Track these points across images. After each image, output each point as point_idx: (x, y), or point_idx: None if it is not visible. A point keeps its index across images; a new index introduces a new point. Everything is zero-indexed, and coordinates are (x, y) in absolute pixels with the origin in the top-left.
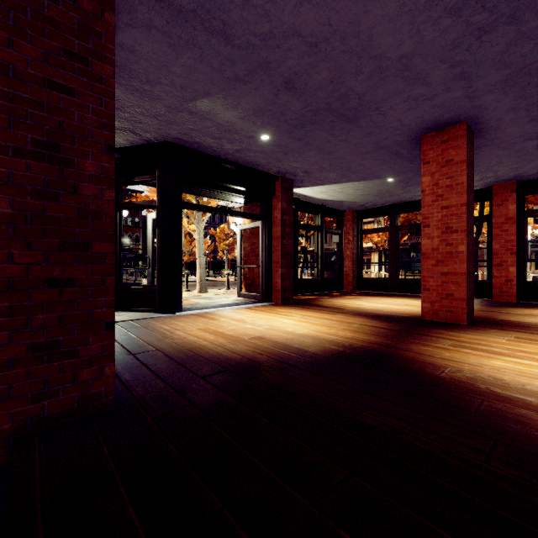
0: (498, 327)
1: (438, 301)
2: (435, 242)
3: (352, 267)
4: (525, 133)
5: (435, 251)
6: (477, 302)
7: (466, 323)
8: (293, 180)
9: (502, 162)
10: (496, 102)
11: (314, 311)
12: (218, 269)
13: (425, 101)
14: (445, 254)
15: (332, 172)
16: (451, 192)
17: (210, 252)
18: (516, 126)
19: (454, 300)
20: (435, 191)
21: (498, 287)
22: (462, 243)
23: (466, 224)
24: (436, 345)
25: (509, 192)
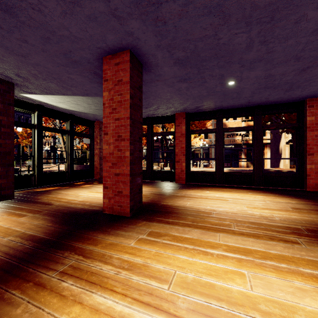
0: (151, 217)
1: (113, 197)
2: (111, 148)
3: (100, 162)
4: (176, 74)
5: (111, 155)
6: (166, 185)
7: (130, 215)
8: (15, 84)
9: (173, 97)
10: (143, 34)
11: (8, 212)
12: (23, 160)
13: (75, 5)
14: (118, 158)
15: (50, 82)
16: (121, 106)
17: (15, 146)
18: (168, 66)
19: (123, 196)
20: (111, 104)
21: (178, 175)
22: (128, 149)
23: (130, 134)
24: (44, 275)
25: (183, 119)
